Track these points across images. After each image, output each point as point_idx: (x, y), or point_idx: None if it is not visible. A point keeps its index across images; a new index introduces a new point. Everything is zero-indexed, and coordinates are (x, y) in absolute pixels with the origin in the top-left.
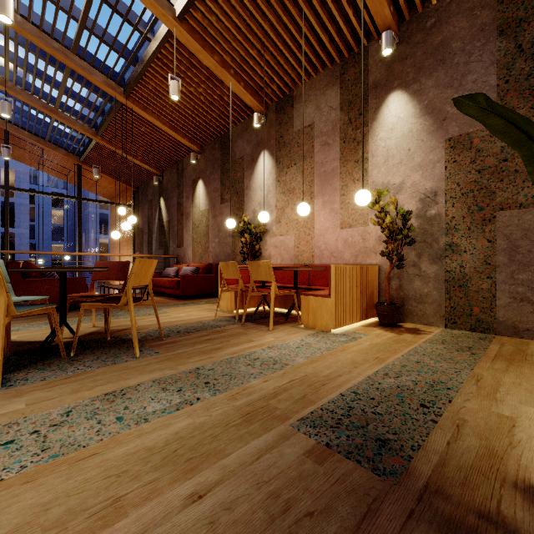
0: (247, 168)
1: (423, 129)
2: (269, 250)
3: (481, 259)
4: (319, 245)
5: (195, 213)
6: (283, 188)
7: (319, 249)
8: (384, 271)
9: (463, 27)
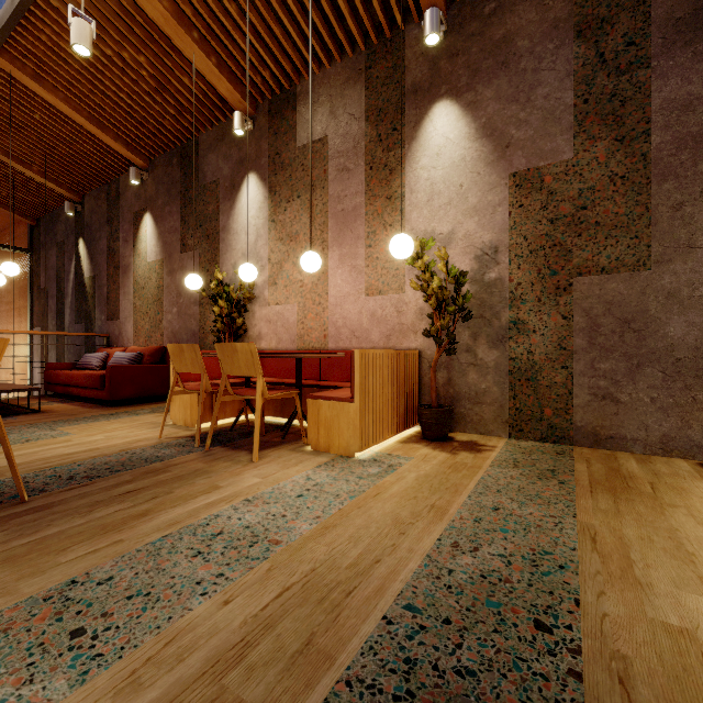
0: (224, 198)
1: (480, 158)
2: (260, 327)
3: (554, 343)
4: (335, 320)
5: (139, 265)
6: (280, 233)
7: (335, 325)
8: (427, 359)
9: (532, 20)
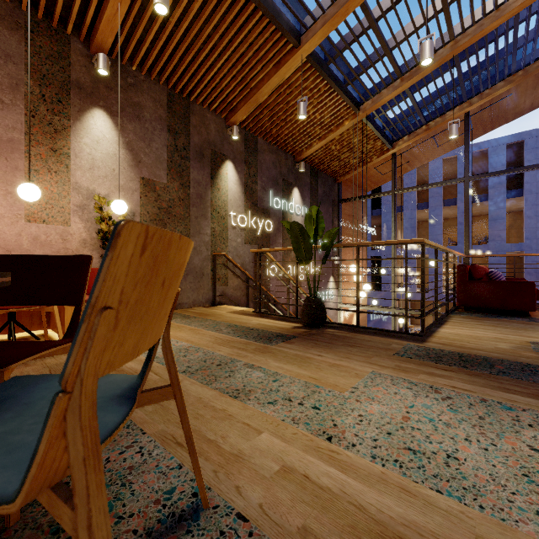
0: None
1: (125, 160)
2: None
3: None
4: None
5: None
6: None
7: None
8: None
9: (151, 107)
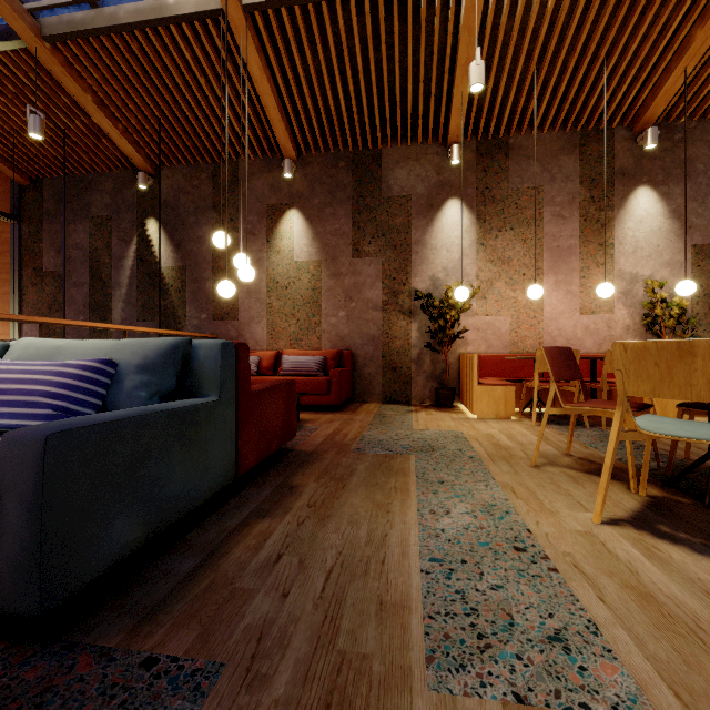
0: (418, 214)
1: (671, 231)
2: (466, 334)
3: None
4: (551, 331)
5: (278, 263)
6: (491, 256)
7: (551, 335)
8: None
9: (705, 154)
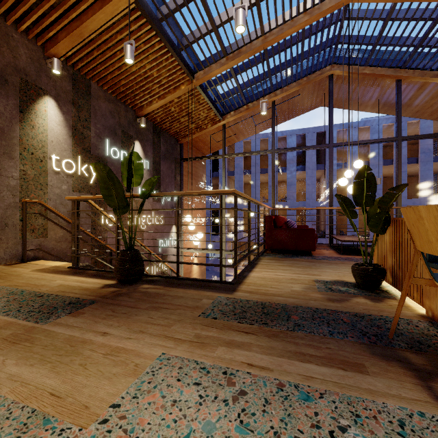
0: None
1: None
2: None
3: None
4: None
5: None
6: None
7: None
8: None
9: None
